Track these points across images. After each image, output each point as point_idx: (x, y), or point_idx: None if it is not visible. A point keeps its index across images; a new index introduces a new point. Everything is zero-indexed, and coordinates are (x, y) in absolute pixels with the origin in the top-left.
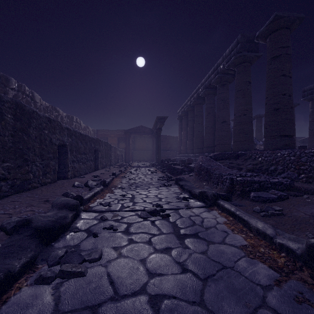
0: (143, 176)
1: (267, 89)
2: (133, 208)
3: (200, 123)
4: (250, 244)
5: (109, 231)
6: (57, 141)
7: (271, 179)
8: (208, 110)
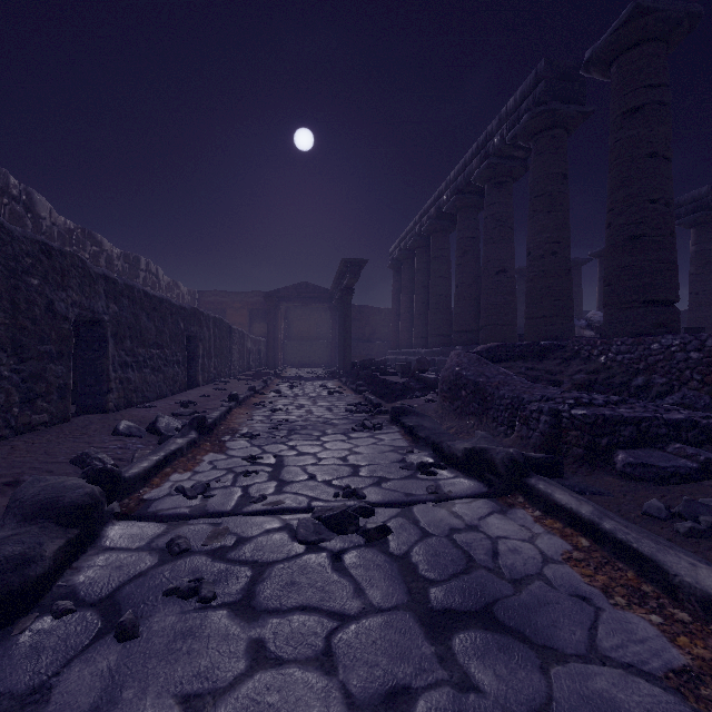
0: (308, 403)
1: (611, 189)
2: (275, 504)
3: (445, 276)
4: (698, 662)
5: (185, 607)
6: (71, 309)
7: (664, 412)
8: (463, 244)
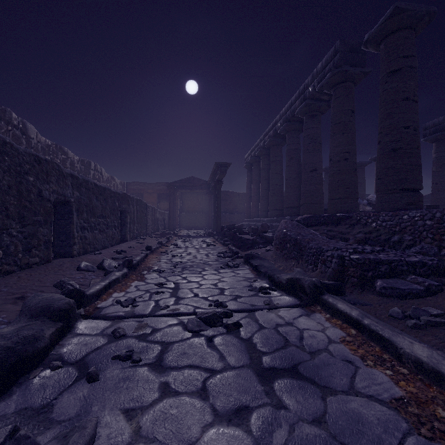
0: (194, 252)
1: (380, 120)
2: (174, 310)
3: (279, 173)
4: (409, 394)
5: (124, 365)
6: (52, 195)
7: (406, 257)
8: (290, 153)
